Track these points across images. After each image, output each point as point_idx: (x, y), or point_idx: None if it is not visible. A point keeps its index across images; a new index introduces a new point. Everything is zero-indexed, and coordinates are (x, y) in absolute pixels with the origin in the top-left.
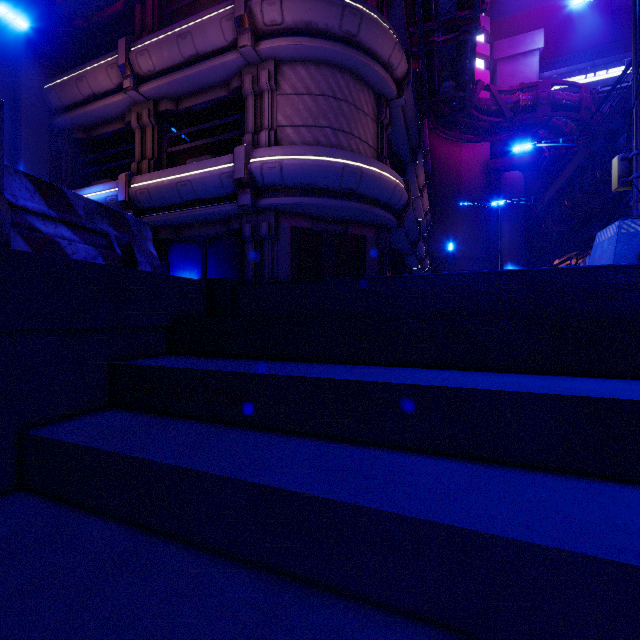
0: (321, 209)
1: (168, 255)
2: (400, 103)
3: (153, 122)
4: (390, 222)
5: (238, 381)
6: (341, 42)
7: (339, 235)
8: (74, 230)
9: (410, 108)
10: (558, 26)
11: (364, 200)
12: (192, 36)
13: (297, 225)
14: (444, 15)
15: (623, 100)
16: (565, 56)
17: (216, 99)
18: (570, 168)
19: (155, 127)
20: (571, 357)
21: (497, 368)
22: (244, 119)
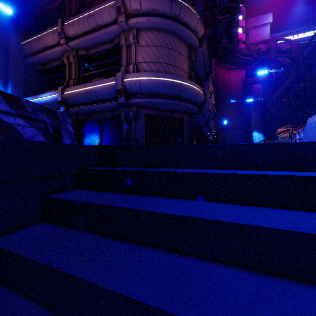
0: (160, 104)
1: (83, 128)
2: (200, 50)
3: (75, 60)
4: (195, 111)
5: (113, 211)
6: (170, 19)
7: (169, 117)
8: (25, 120)
9: (205, 52)
10: (279, 11)
11: (182, 100)
12: (95, 17)
13: (148, 113)
14: (223, 5)
15: (315, 48)
16: (283, 26)
17: (107, 49)
18: (287, 82)
19: (76, 63)
20: (312, 200)
21: (265, 204)
22: (121, 59)
